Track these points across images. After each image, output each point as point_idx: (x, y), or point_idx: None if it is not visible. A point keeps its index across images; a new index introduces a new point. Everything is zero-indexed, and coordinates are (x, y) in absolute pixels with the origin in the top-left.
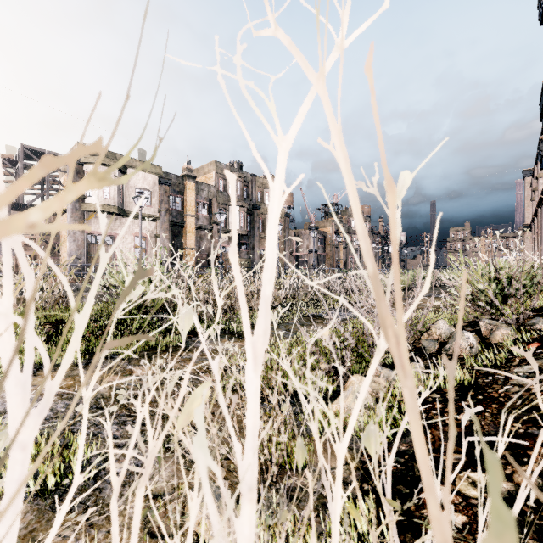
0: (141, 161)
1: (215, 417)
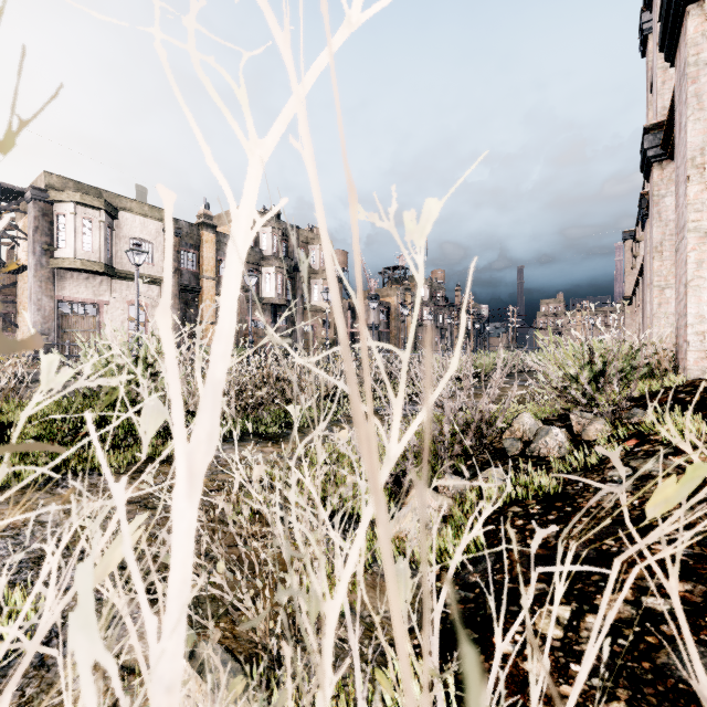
0: (138, 202)
1: (223, 552)
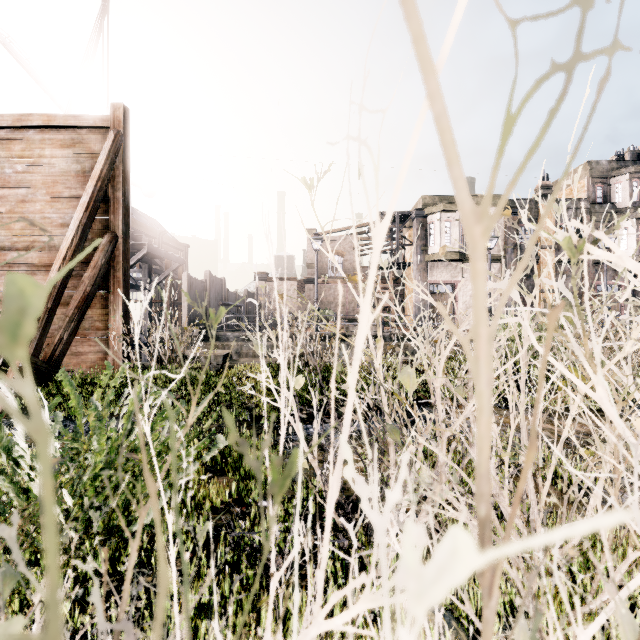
0: (482, 196)
1: None
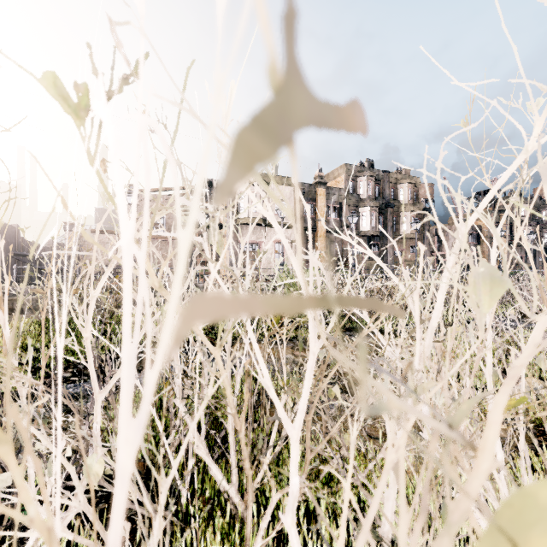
0: (279, 176)
1: None
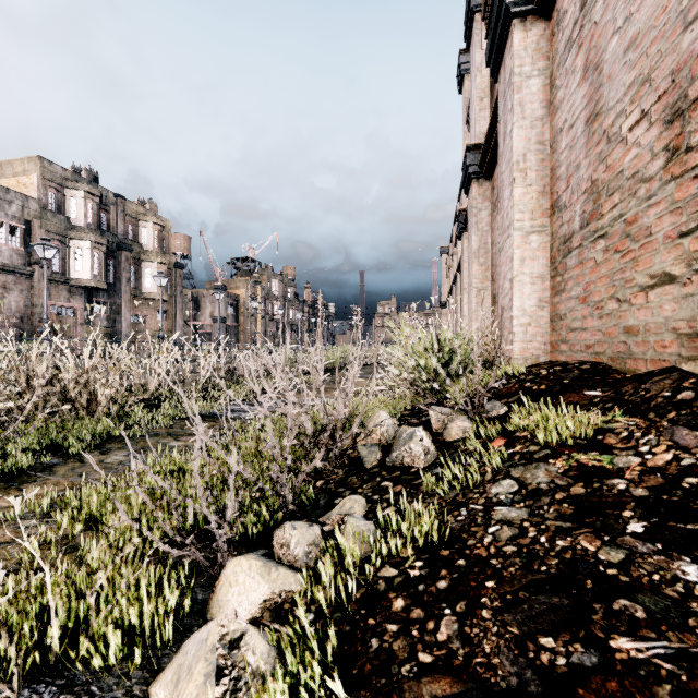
0: None
1: None
